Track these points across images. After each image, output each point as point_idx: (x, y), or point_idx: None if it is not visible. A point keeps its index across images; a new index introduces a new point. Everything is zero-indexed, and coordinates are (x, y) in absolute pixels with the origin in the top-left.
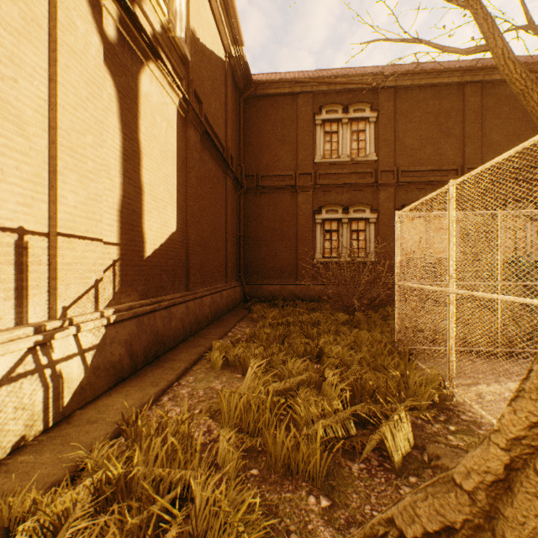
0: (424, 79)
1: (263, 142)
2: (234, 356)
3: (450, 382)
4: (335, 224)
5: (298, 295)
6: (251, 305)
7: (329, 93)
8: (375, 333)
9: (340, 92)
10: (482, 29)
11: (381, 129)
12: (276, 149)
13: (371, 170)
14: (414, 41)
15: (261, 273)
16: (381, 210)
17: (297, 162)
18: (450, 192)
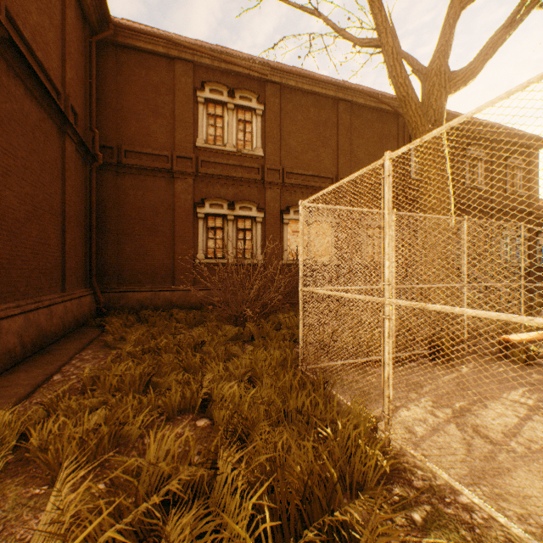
0: (306, 84)
1: (128, 107)
2: (41, 440)
3: (386, 424)
4: (220, 221)
5: (176, 303)
6: (108, 321)
7: (214, 70)
8: (273, 350)
9: (226, 73)
10: (377, 20)
11: (268, 124)
12: (146, 119)
13: (259, 166)
14: (313, 12)
15: (126, 277)
16: (268, 210)
17: (174, 142)
18: (386, 169)
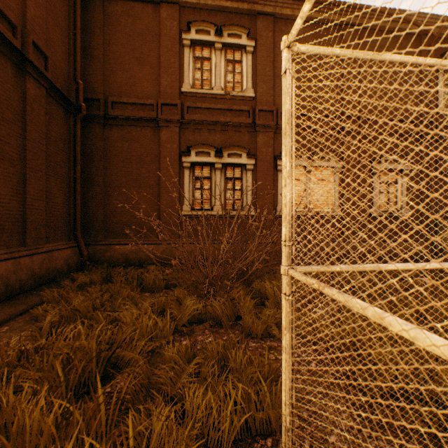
0: None
1: (115, 58)
2: None
3: None
4: (208, 170)
5: (160, 257)
6: (77, 278)
7: (200, 10)
8: (235, 373)
9: (213, 11)
10: None
11: (259, 61)
12: (132, 69)
13: (249, 108)
14: None
15: (112, 229)
16: (259, 156)
17: (160, 89)
18: None
